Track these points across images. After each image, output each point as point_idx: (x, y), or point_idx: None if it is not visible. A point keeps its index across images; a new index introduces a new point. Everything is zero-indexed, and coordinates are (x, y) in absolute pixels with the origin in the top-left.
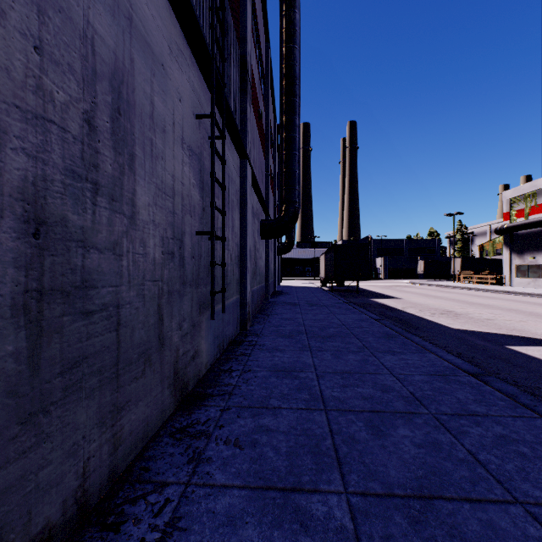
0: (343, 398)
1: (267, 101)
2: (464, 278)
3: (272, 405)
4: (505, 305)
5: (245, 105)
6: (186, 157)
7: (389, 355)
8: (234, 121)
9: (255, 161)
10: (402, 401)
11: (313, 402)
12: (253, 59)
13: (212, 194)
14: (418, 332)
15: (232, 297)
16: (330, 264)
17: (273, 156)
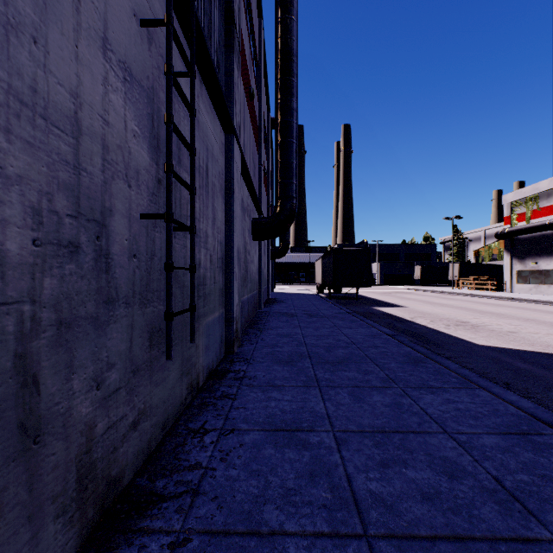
0: (390, 498)
1: (259, 84)
2: (463, 284)
3: (268, 524)
4: (518, 314)
5: (231, 65)
6: (116, 79)
7: (428, 393)
8: (213, 68)
9: (245, 146)
10: (492, 504)
11: (341, 513)
12: (243, 24)
13: (168, 151)
14: (442, 350)
15: (213, 313)
16: (328, 269)
17: (267, 151)
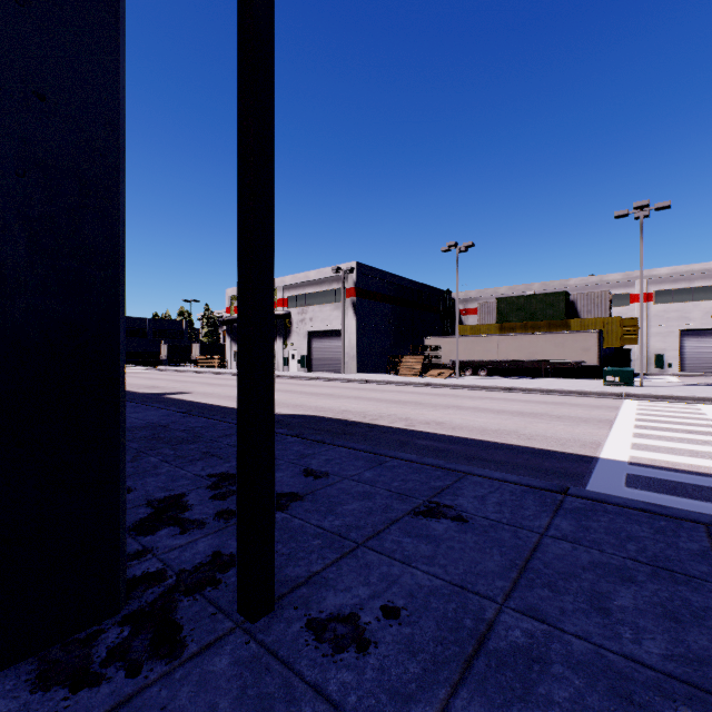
0: None
1: None
2: (201, 363)
3: None
4: (202, 380)
5: None
6: None
7: None
8: None
9: None
10: None
11: None
12: None
13: None
14: None
15: None
16: None
17: None
